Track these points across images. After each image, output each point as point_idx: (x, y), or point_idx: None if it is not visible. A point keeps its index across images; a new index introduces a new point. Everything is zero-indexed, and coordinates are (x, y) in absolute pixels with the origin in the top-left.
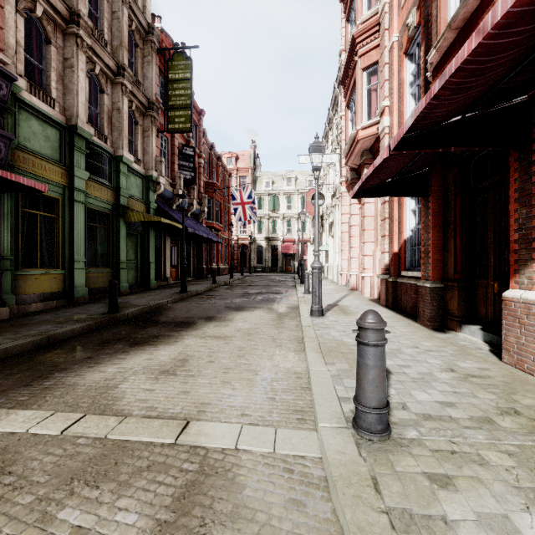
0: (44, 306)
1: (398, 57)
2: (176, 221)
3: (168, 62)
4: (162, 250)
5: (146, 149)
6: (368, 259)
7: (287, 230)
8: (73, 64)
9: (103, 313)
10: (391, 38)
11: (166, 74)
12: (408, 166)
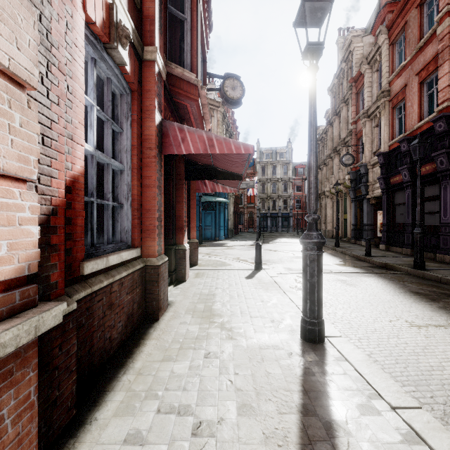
0: None
1: None
2: None
3: None
4: None
5: None
6: None
7: None
8: None
9: None
10: None
11: None
12: None
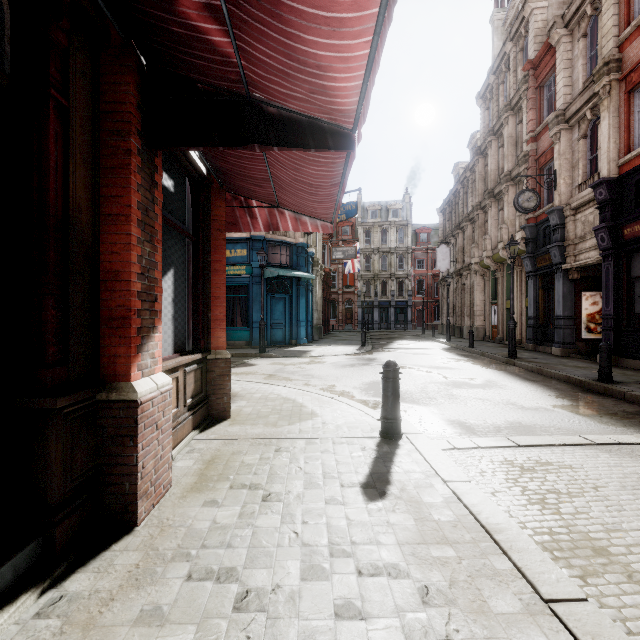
0: None
1: None
2: None
3: None
4: None
5: None
6: None
7: None
8: None
9: None
10: None
11: None
12: None
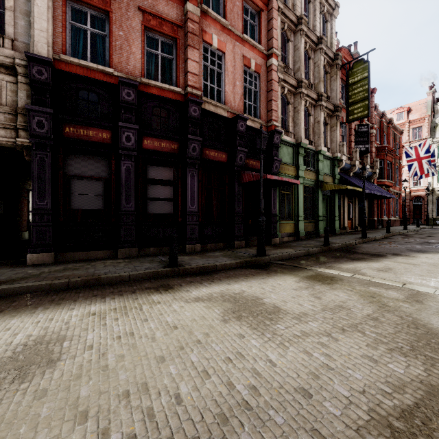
0: (288, 239)
1: None
2: (355, 185)
3: (348, 72)
4: (341, 207)
5: (332, 139)
6: None
7: None
8: (299, 109)
9: (320, 245)
10: None
11: (347, 81)
12: None
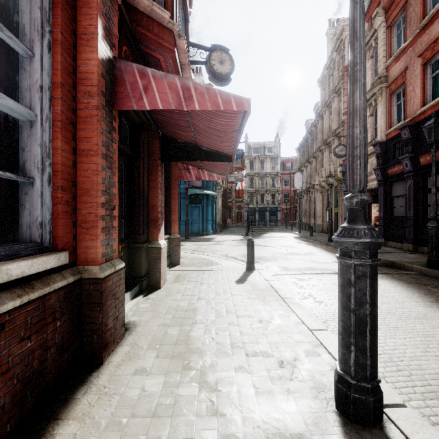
0: None
1: None
2: None
3: None
4: None
5: None
6: None
7: None
8: None
9: None
10: None
11: None
12: None
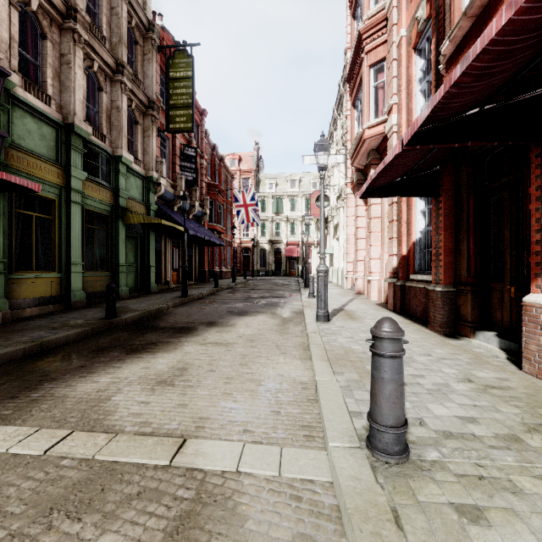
0: (40, 311)
1: (406, 52)
2: (177, 223)
3: (169, 60)
4: (163, 253)
5: (146, 149)
6: (374, 262)
7: (291, 233)
8: (70, 61)
9: (100, 318)
10: (399, 33)
11: (167, 73)
12: (419, 164)
